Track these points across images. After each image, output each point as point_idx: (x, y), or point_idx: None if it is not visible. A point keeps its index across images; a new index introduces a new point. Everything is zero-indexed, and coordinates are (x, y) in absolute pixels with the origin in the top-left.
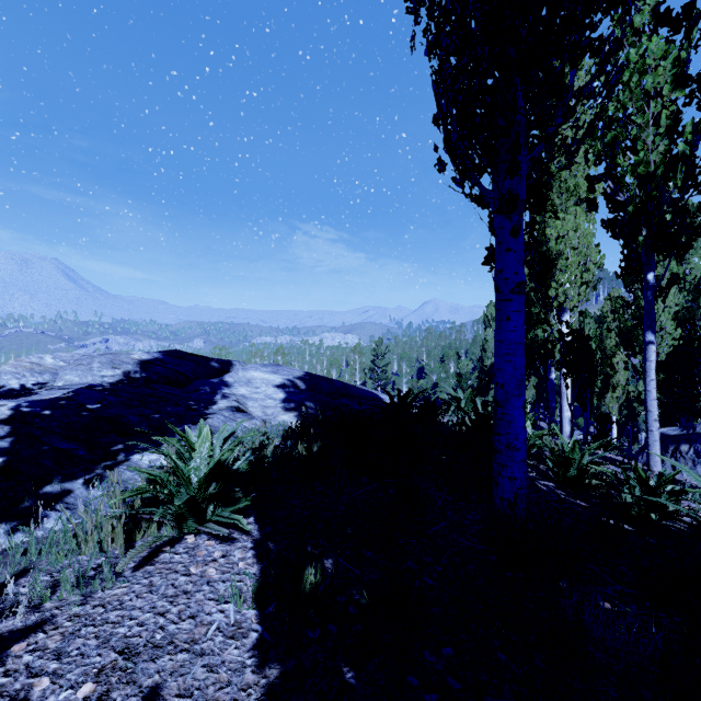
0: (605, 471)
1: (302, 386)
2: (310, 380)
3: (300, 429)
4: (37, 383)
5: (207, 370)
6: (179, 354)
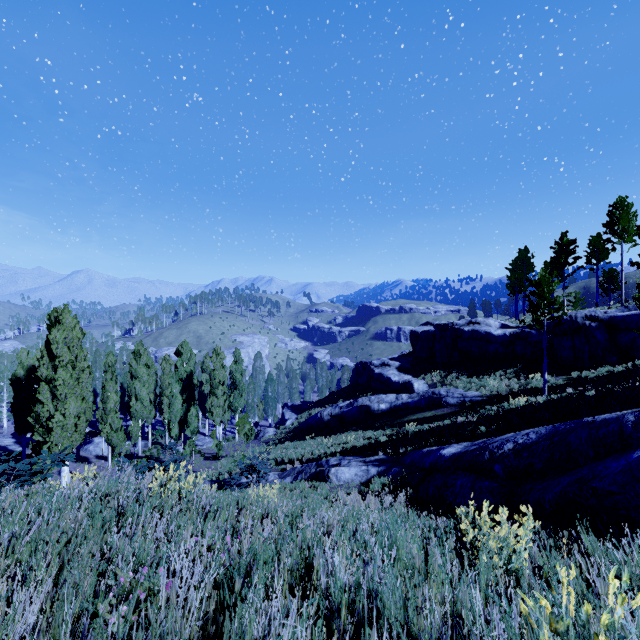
0: None
1: None
2: None
3: None
4: None
5: None
6: None
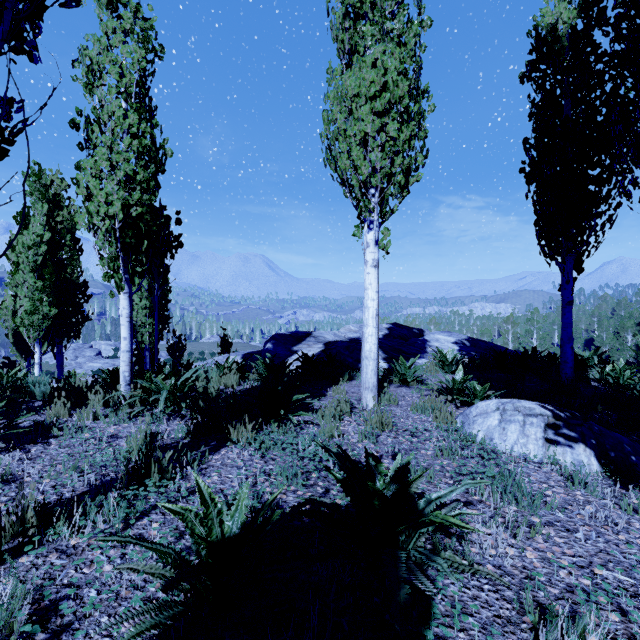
0: (629, 381)
1: (467, 344)
2: (472, 341)
3: (472, 360)
4: (357, 337)
5: (413, 334)
6: (397, 325)
